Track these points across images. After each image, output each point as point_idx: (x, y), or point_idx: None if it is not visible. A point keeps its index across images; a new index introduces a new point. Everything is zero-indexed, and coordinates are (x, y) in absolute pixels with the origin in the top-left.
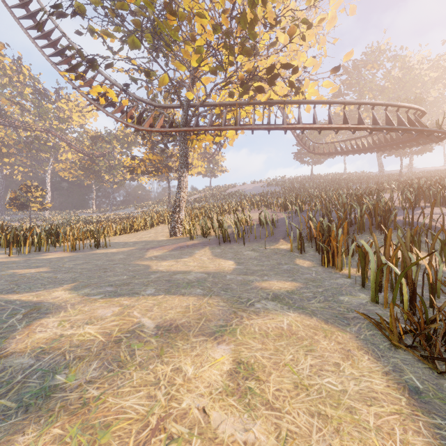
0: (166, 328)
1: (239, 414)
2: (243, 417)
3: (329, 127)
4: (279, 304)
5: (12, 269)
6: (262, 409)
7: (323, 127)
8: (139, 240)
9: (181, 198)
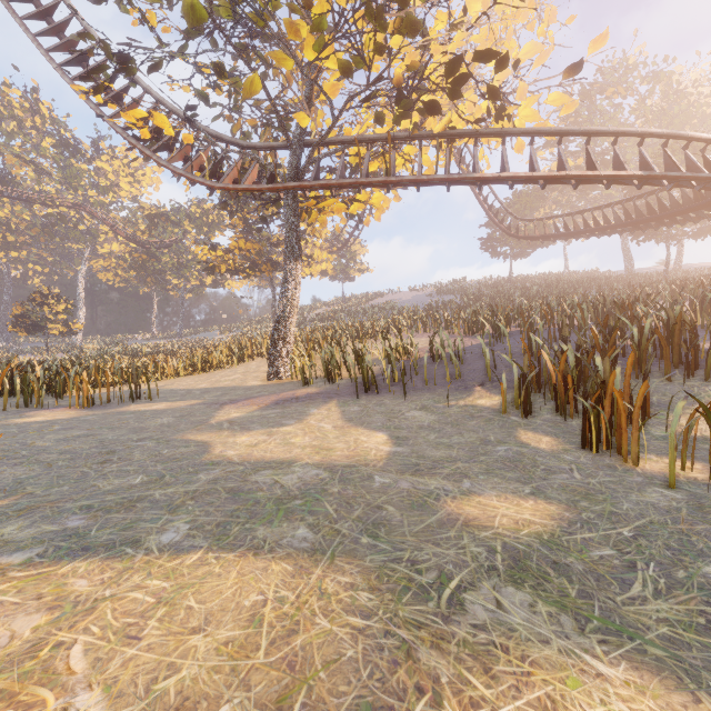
0: None
1: None
2: None
3: (562, 175)
4: (541, 600)
5: None
6: None
7: (551, 176)
8: (213, 385)
9: (288, 311)
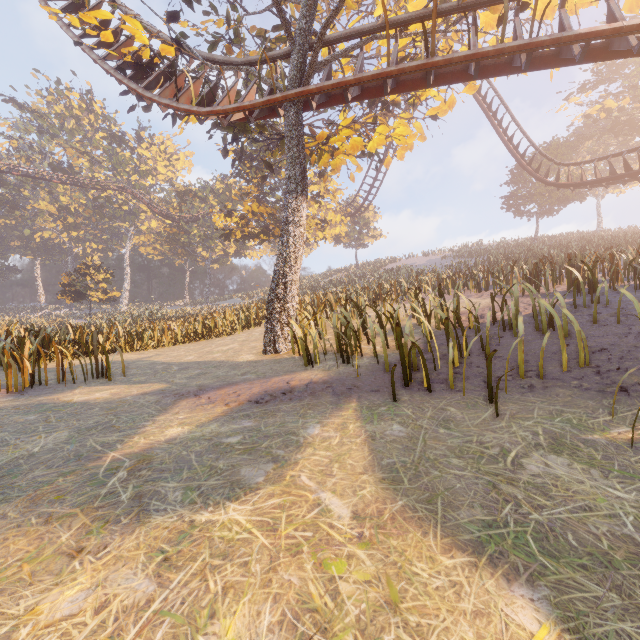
0: None
1: None
2: None
3: None
4: None
5: None
6: None
7: None
8: (199, 358)
9: (289, 262)
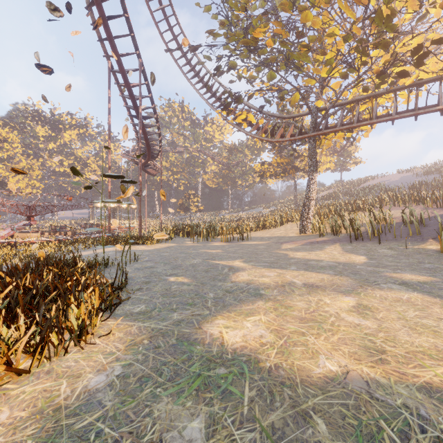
0: (309, 285)
1: (357, 317)
2: (359, 319)
3: None
4: (405, 287)
5: (202, 249)
6: (371, 319)
7: None
8: (272, 235)
9: (310, 199)
